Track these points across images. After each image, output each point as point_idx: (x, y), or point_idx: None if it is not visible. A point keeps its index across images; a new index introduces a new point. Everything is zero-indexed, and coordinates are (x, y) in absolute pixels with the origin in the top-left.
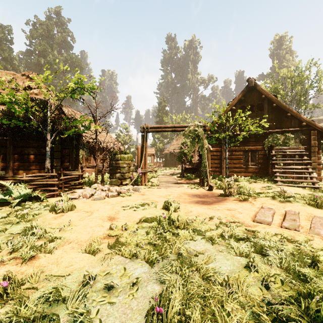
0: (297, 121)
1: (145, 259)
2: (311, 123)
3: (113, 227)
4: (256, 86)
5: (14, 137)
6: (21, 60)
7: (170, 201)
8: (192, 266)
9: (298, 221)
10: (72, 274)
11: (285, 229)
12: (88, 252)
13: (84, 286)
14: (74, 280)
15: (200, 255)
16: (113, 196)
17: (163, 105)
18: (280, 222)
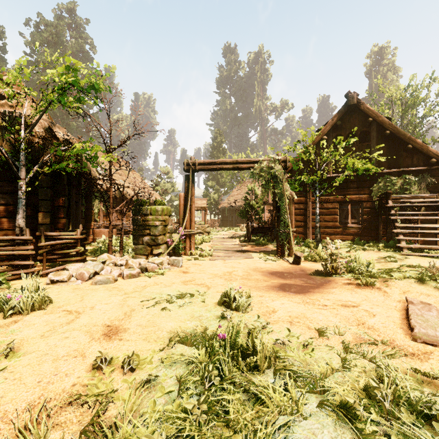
0: (421, 157)
1: None
2: None
3: (101, 365)
4: (359, 104)
5: None
6: None
7: (234, 290)
8: None
9: None
10: None
11: None
12: None
13: None
14: None
15: None
16: (132, 275)
17: (219, 141)
18: None
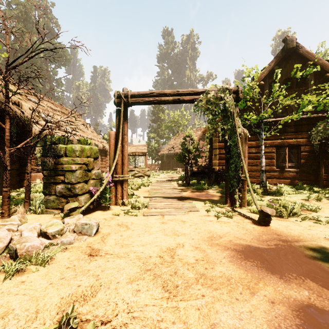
0: None
1: None
2: None
3: None
4: (297, 48)
5: None
6: None
7: None
8: None
9: None
10: None
11: None
12: None
13: None
14: None
15: None
16: None
17: None
18: None
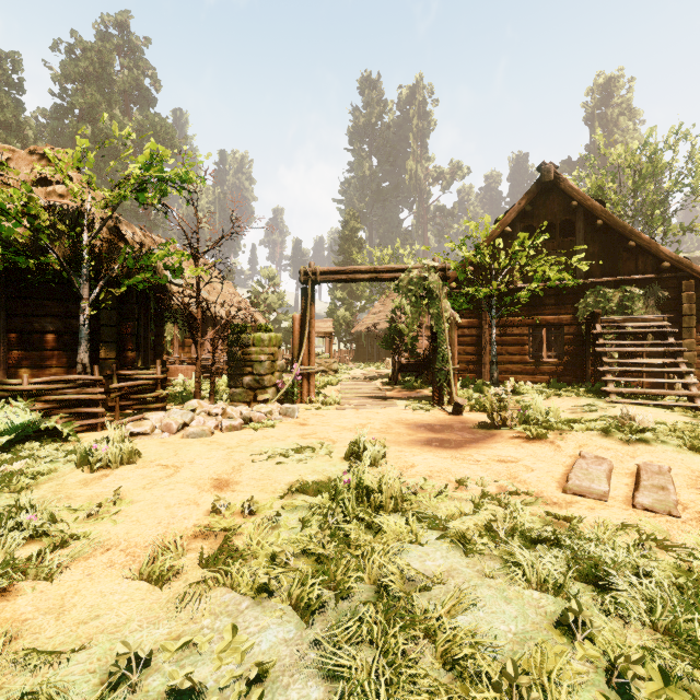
0: (649, 260)
1: (290, 600)
2: (683, 264)
3: (220, 508)
4: (558, 181)
5: (6, 291)
6: (42, 129)
7: (364, 441)
8: (415, 624)
9: (672, 492)
10: (91, 647)
11: (644, 513)
12: (146, 576)
13: (115, 687)
14: (92, 666)
15: (436, 587)
16: (233, 427)
17: (352, 228)
18: (630, 494)
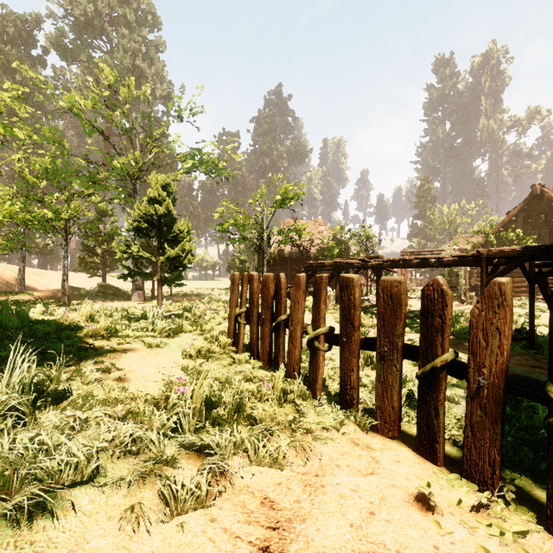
0: None
1: None
2: None
3: None
4: (542, 193)
5: None
6: None
7: None
8: None
9: None
10: None
11: None
12: None
13: None
14: None
15: None
16: None
17: (426, 189)
18: None
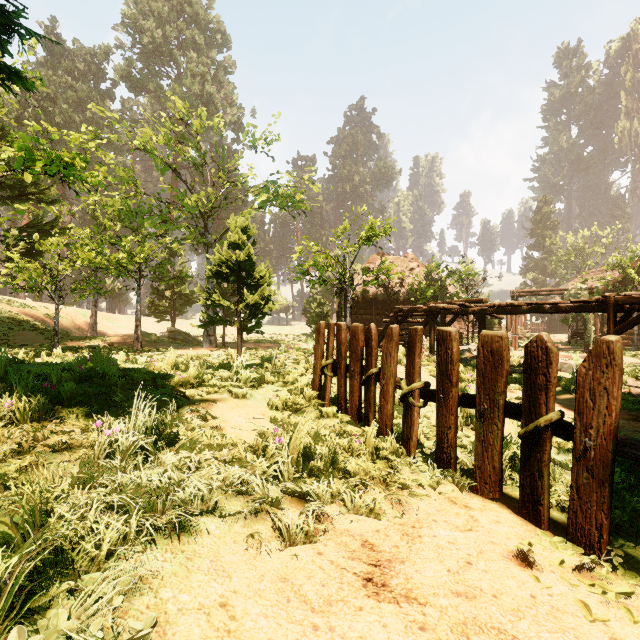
0: None
1: None
2: None
3: None
4: None
5: None
6: None
7: None
8: None
9: (624, 363)
10: None
11: None
12: None
13: None
14: None
15: None
16: None
17: (545, 212)
18: None
